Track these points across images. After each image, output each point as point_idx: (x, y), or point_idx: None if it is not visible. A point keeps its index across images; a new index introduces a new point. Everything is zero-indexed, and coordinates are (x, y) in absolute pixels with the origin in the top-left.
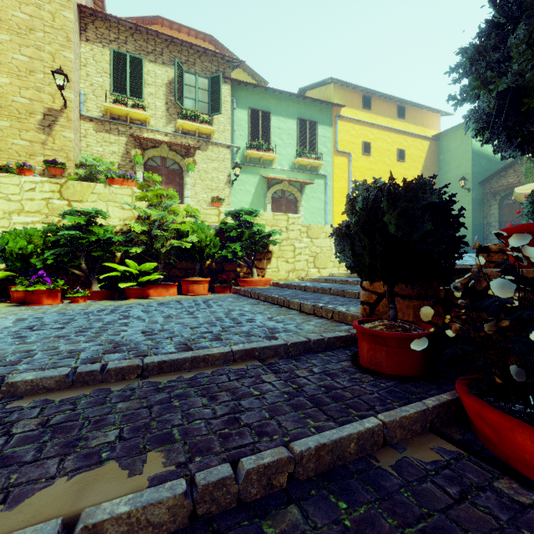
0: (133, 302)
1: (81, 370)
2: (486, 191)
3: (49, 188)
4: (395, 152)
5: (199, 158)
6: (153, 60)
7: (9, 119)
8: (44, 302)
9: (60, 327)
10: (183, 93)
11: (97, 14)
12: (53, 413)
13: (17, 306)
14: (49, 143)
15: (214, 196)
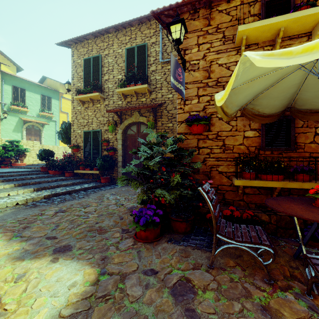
0: None
1: None
2: None
3: None
4: None
5: None
6: None
7: None
8: None
9: None
10: None
11: None
12: None
13: None
14: None
15: None
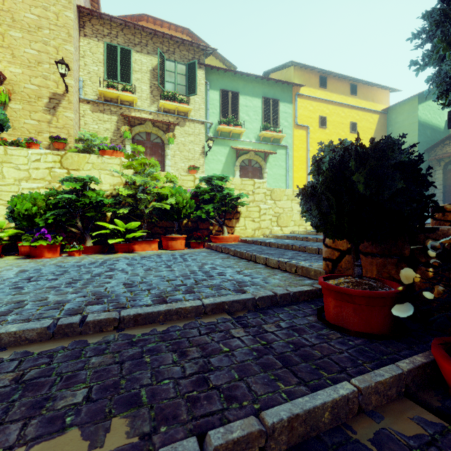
0: (120, 256)
1: (61, 323)
2: (431, 158)
3: (52, 159)
4: (348, 125)
5: (178, 133)
6: (140, 50)
7: (21, 103)
8: (46, 255)
9: (54, 278)
10: (165, 77)
11: (93, 13)
12: (29, 367)
13: (23, 259)
14: (54, 122)
15: (190, 165)
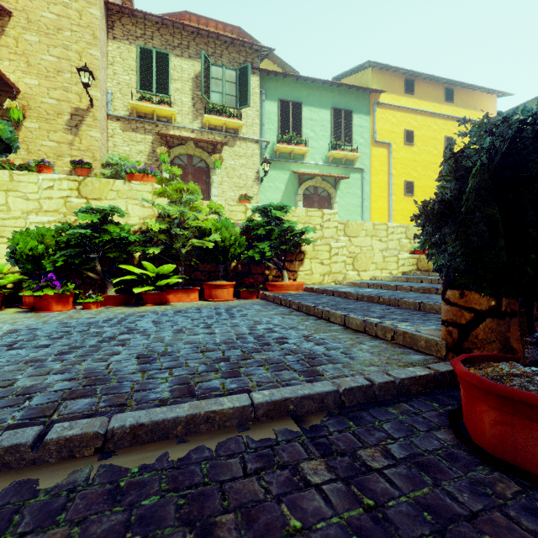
0: (148, 309)
1: None
2: None
3: (67, 186)
4: (442, 140)
5: (227, 155)
6: (180, 54)
7: (38, 121)
8: (53, 308)
9: (45, 344)
10: (210, 86)
11: (123, 11)
12: None
13: (25, 312)
14: (76, 143)
15: (241, 194)
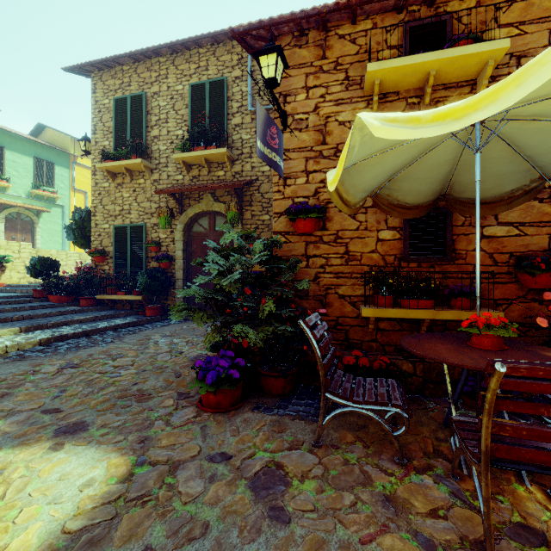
0: None
1: None
2: None
3: None
4: None
5: None
6: None
7: None
8: None
9: None
10: None
11: None
12: None
13: None
14: None
15: None
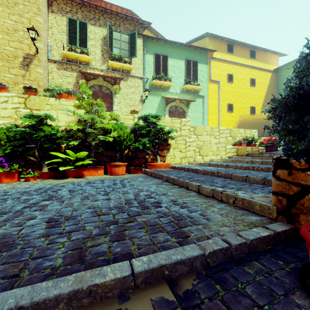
0: (68, 181)
1: None
2: None
3: (17, 101)
4: (248, 80)
5: (123, 86)
6: (94, 24)
7: (2, 61)
8: (3, 181)
9: None
10: (113, 44)
11: None
12: None
13: None
14: (27, 75)
15: (132, 109)
